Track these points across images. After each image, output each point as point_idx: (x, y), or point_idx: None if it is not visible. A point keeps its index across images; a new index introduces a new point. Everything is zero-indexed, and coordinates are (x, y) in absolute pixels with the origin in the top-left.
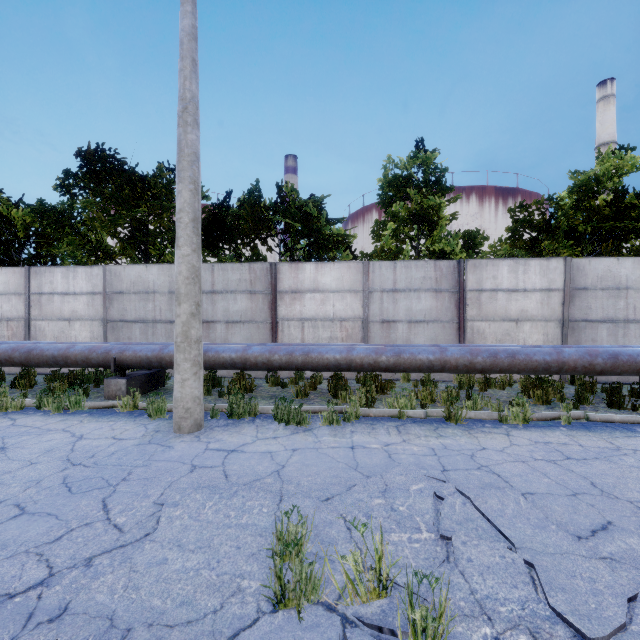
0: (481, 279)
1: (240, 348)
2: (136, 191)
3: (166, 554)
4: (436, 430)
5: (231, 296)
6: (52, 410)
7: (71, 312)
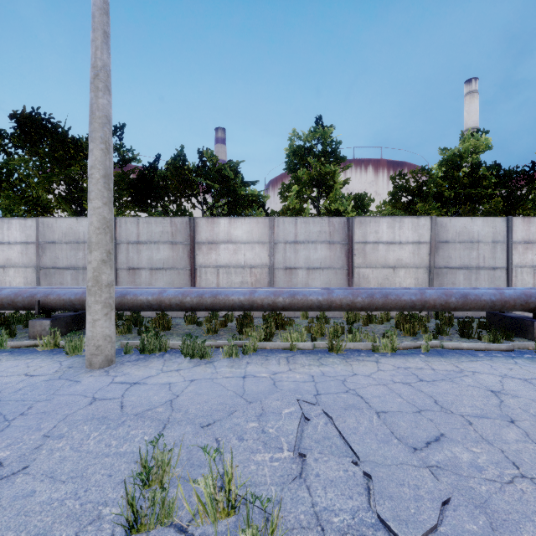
0: (366, 233)
1: (156, 291)
2: (69, 152)
3: (35, 486)
4: (319, 359)
5: (155, 246)
6: None
7: (5, 260)
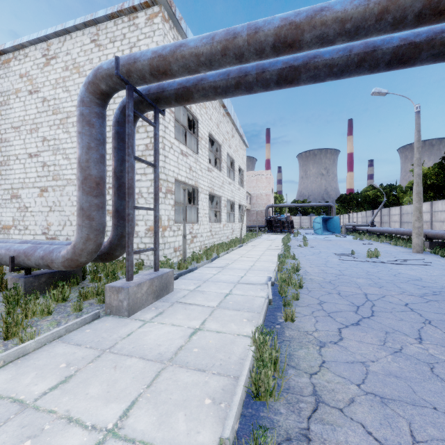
0: None
1: None
2: None
3: None
4: None
5: None
6: (403, 246)
7: (443, 219)
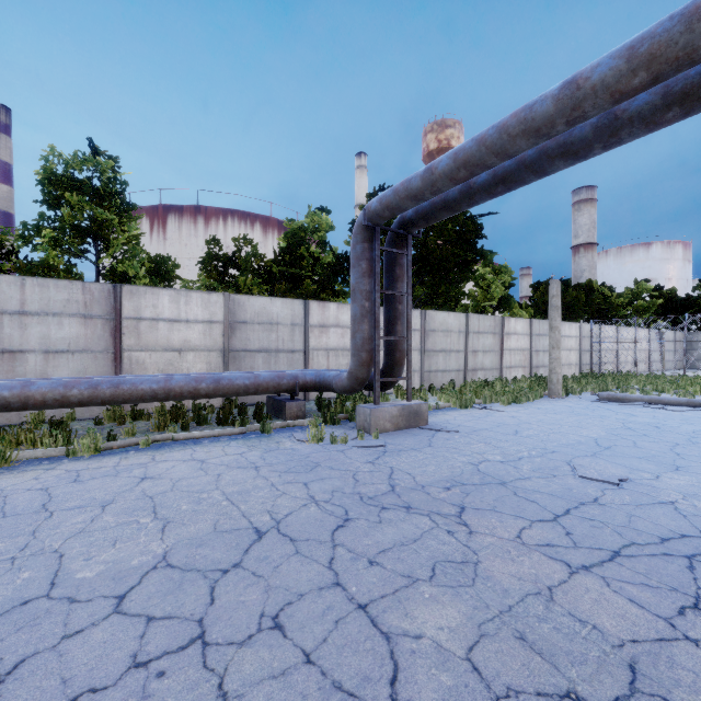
0: (140, 307)
1: None
2: None
3: None
4: None
5: None
6: None
7: None
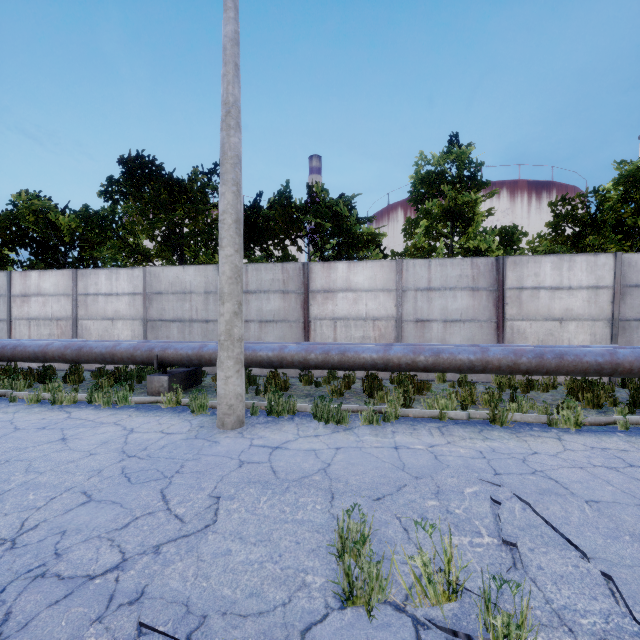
0: (522, 277)
1: (276, 347)
2: (173, 195)
3: (229, 545)
4: (481, 432)
5: (264, 296)
6: (102, 404)
7: (114, 312)
